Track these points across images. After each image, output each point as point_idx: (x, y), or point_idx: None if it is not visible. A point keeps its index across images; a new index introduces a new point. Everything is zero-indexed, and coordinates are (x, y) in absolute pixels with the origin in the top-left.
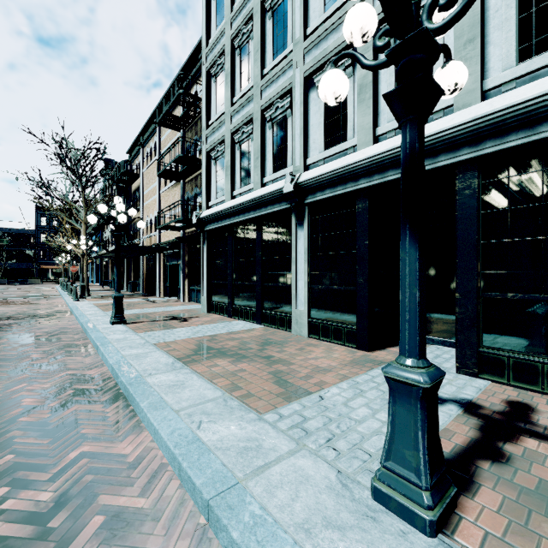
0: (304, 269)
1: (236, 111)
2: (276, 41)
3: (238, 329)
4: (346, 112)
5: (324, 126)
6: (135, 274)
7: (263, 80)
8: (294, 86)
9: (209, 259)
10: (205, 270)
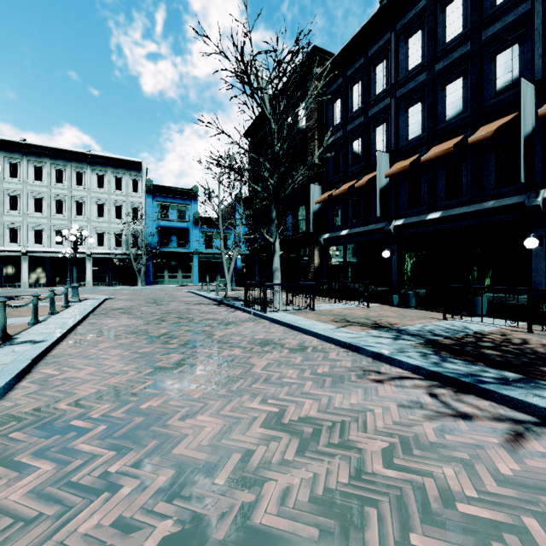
0: (27, 271)
1: None
2: (11, 205)
3: None
4: (42, 238)
5: (35, 238)
6: None
7: (6, 214)
8: (23, 224)
9: None
10: None
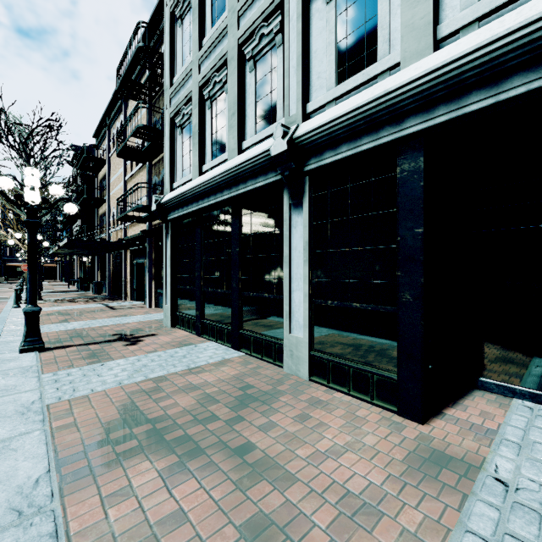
0: (303, 274)
1: (206, 55)
2: None
3: (204, 361)
4: (375, 16)
5: (336, 47)
6: (103, 273)
7: (241, 1)
8: None
9: (173, 256)
10: (168, 271)
